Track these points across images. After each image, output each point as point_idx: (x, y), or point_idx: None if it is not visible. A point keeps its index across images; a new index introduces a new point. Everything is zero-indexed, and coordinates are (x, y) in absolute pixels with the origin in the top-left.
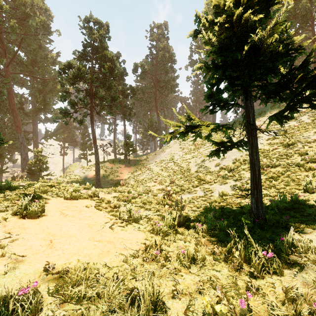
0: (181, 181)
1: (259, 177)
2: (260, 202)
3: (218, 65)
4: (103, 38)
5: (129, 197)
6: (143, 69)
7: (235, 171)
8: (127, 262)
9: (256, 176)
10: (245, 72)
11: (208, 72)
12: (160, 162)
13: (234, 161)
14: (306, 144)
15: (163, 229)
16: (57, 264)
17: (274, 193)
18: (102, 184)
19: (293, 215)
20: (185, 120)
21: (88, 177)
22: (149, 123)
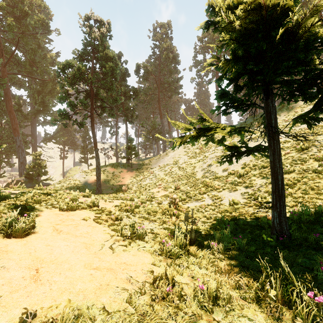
0: (187, 188)
1: (283, 188)
2: (284, 216)
3: (239, 57)
4: (105, 37)
5: (132, 206)
6: (146, 70)
7: (245, 176)
8: (131, 304)
9: (279, 186)
10: (270, 65)
11: (227, 65)
12: (163, 167)
13: (243, 166)
14: (322, 148)
15: (173, 251)
16: (40, 308)
17: (292, 203)
18: (104, 190)
19: (320, 230)
20: (196, 122)
21: (88, 182)
22: (152, 126)
